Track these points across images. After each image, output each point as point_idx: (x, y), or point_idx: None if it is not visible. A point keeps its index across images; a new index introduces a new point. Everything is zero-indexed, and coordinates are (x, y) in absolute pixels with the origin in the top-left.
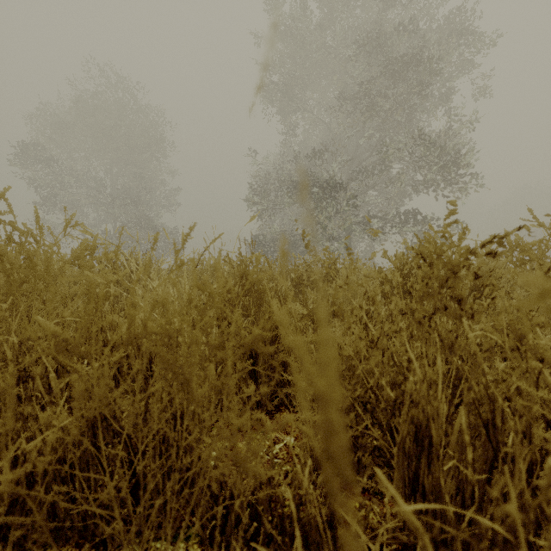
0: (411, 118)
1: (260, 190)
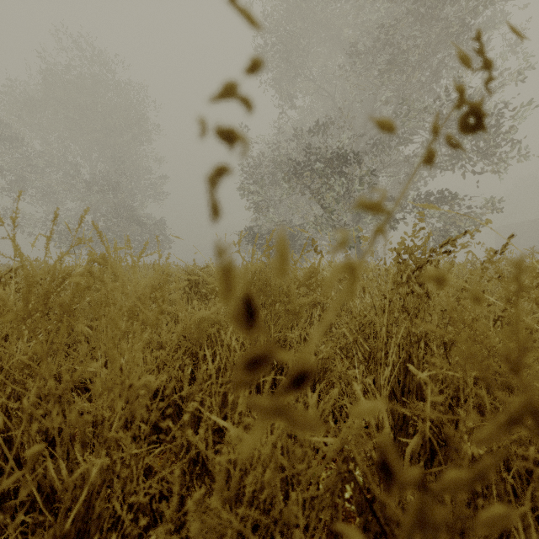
0: (438, 78)
1: (253, 172)
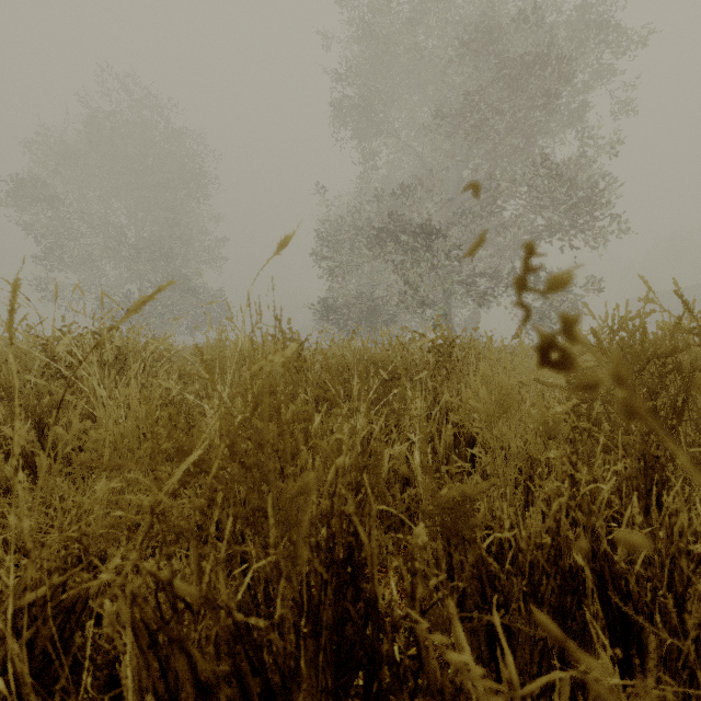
0: (532, 142)
1: (330, 240)
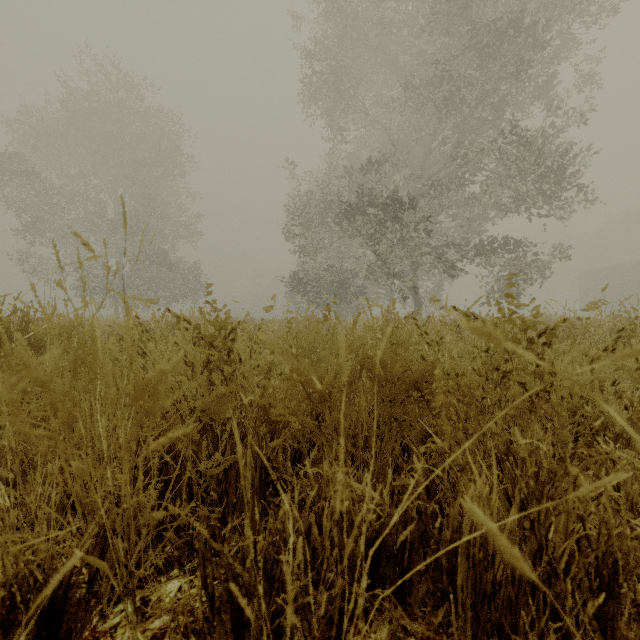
0: (501, 115)
1: (300, 213)
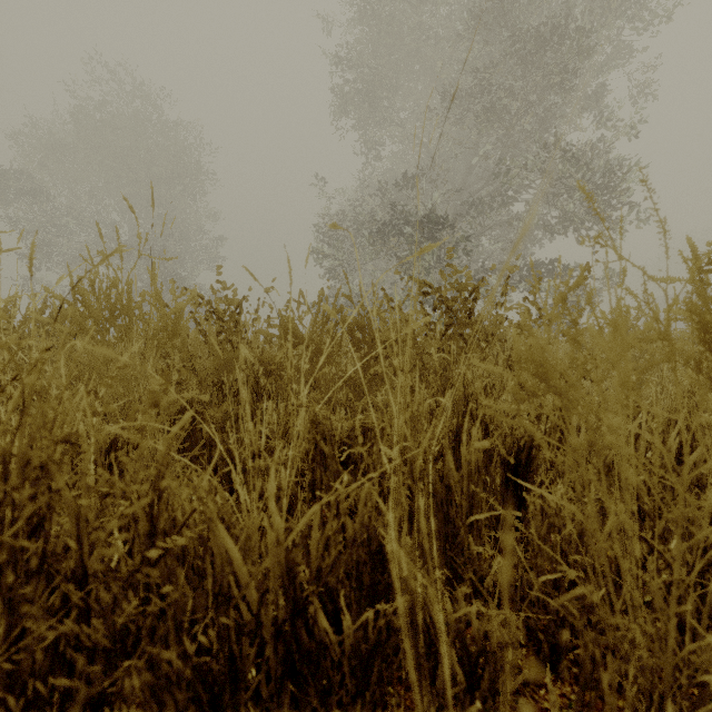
0: (546, 127)
1: (330, 235)
